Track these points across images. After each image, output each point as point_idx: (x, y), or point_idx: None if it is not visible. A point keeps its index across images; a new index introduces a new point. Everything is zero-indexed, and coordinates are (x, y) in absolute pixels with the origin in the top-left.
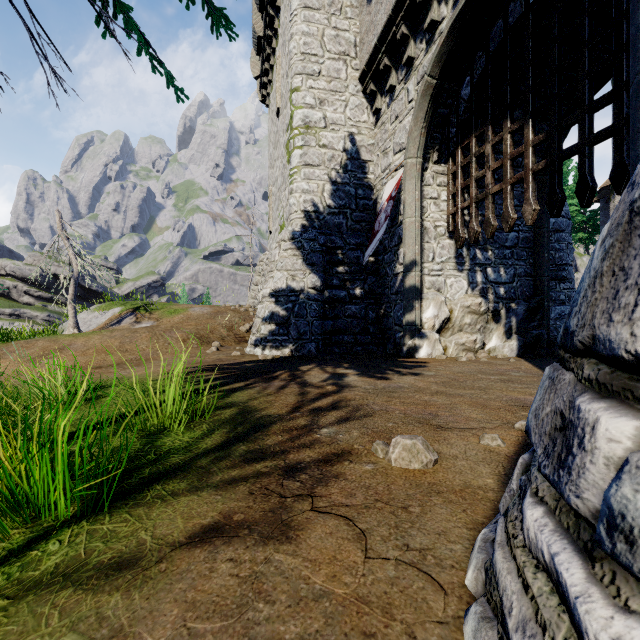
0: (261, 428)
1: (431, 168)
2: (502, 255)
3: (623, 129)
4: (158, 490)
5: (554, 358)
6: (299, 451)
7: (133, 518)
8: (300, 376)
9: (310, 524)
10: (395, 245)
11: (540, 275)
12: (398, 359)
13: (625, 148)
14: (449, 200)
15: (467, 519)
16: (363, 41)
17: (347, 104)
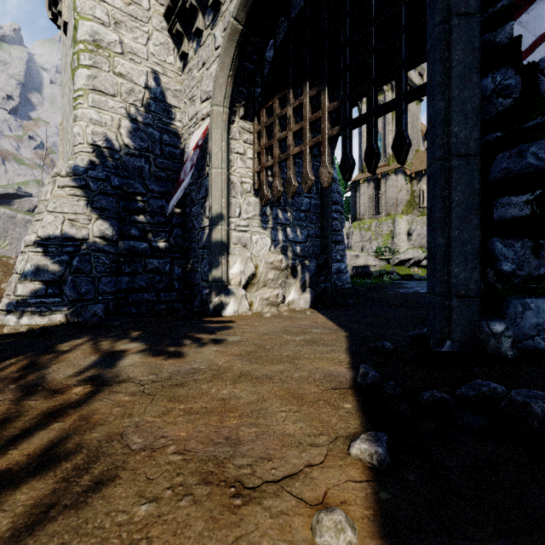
0: None
1: (238, 122)
2: (299, 217)
3: (403, 103)
4: None
5: (338, 308)
6: None
7: None
8: (43, 366)
9: None
10: (202, 197)
11: (326, 237)
12: (203, 319)
13: (404, 121)
14: (255, 158)
15: None
16: None
17: (150, 37)
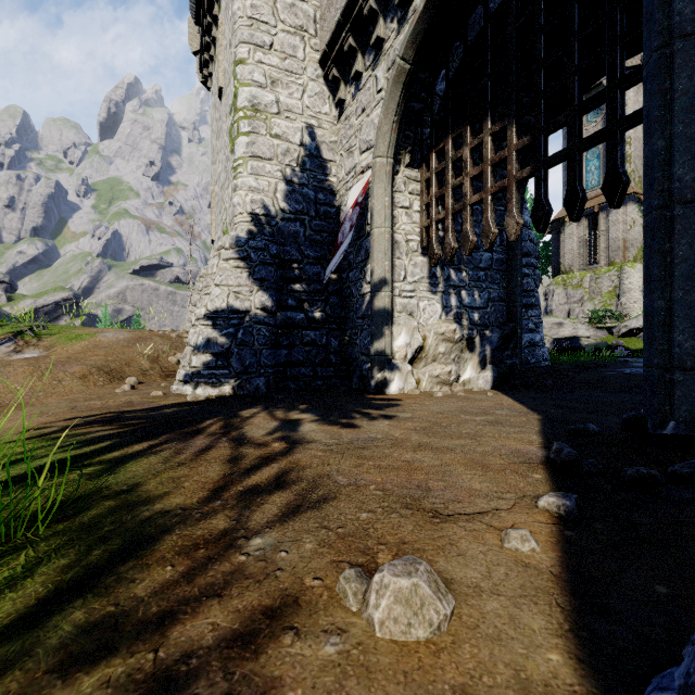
0: (140, 547)
1: (403, 172)
2: (476, 277)
3: (617, 133)
4: None
5: (529, 390)
6: (196, 611)
7: None
8: (238, 427)
9: None
10: (362, 260)
11: (513, 300)
12: (366, 396)
13: (619, 154)
14: (422, 211)
15: None
16: (324, 17)
17: (305, 90)
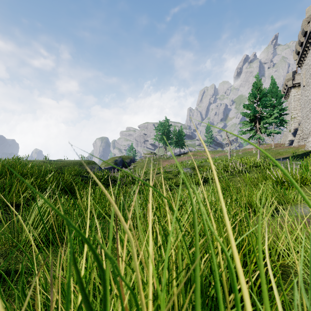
0: None
1: None
2: None
3: None
4: None
5: None
6: None
7: None
8: None
9: None
10: None
11: None
12: None
13: None
14: None
15: None
16: None
17: None
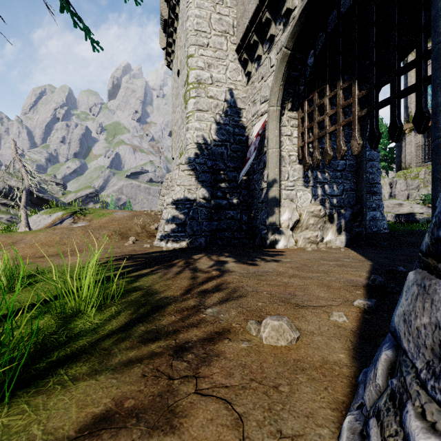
0: (159, 309)
1: (286, 114)
2: (335, 176)
3: (422, 87)
4: (61, 375)
5: (370, 248)
6: (188, 330)
7: (30, 408)
8: (192, 263)
9: (193, 409)
10: (261, 168)
11: (360, 190)
12: (263, 249)
13: (423, 100)
14: (299, 137)
15: (329, 398)
16: (239, 23)
17: (227, 68)
